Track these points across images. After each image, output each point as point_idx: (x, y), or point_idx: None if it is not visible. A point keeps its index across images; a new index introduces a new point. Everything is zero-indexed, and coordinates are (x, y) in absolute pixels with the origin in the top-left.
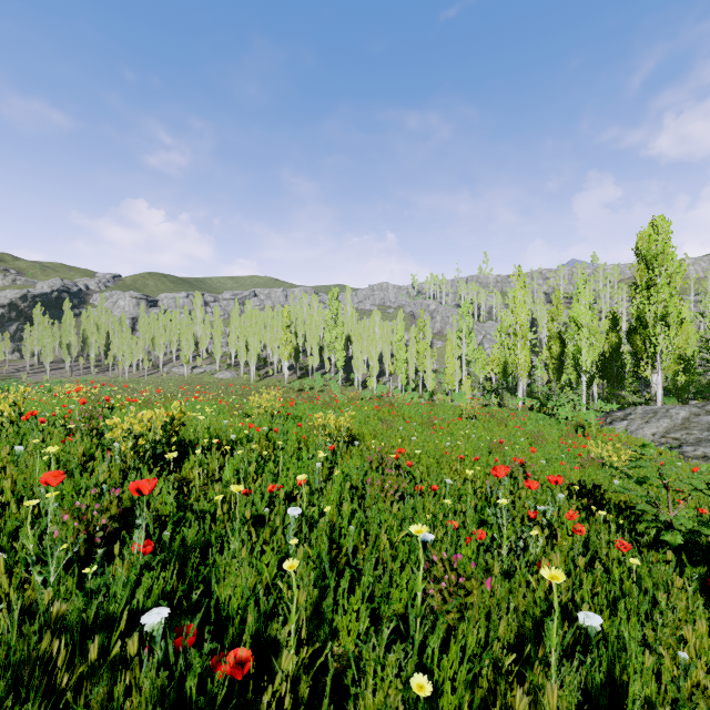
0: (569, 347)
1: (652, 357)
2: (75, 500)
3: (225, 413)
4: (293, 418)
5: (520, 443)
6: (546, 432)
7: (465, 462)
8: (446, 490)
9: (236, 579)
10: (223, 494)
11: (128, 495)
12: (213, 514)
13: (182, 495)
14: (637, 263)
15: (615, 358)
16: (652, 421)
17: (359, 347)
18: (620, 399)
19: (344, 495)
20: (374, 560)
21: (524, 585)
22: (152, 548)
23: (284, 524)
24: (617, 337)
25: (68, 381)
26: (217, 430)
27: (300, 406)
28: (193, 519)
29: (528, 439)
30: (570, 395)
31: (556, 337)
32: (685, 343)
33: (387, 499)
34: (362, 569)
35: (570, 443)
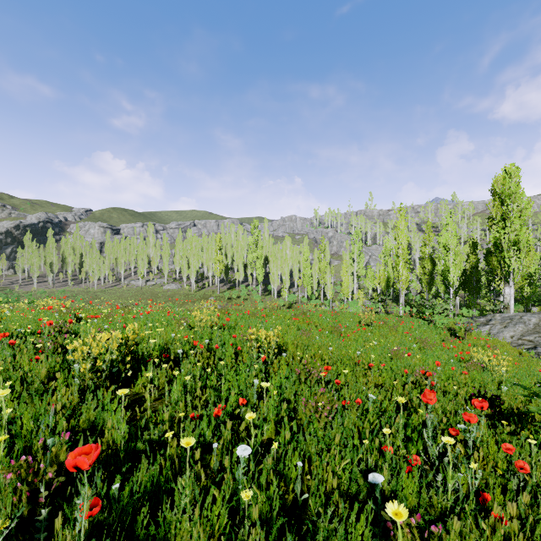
0: (438, 266)
1: (507, 275)
2: (34, 426)
3: (173, 325)
4: (228, 328)
5: (413, 348)
6: (428, 336)
7: (374, 368)
8: (369, 404)
9: (188, 536)
10: (172, 414)
11: (85, 415)
12: (163, 436)
13: (135, 413)
14: (493, 201)
15: (474, 275)
16: (510, 325)
17: (275, 265)
18: (476, 306)
19: (282, 414)
20: (330, 513)
21: (476, 530)
22: (99, 507)
23: (233, 460)
24: (476, 258)
25: (50, 291)
26: (166, 341)
27: (232, 317)
28: (144, 455)
29: (417, 344)
30: (444, 305)
31: (428, 258)
32: (530, 263)
33: (322, 419)
34: (307, 500)
35: (450, 346)
